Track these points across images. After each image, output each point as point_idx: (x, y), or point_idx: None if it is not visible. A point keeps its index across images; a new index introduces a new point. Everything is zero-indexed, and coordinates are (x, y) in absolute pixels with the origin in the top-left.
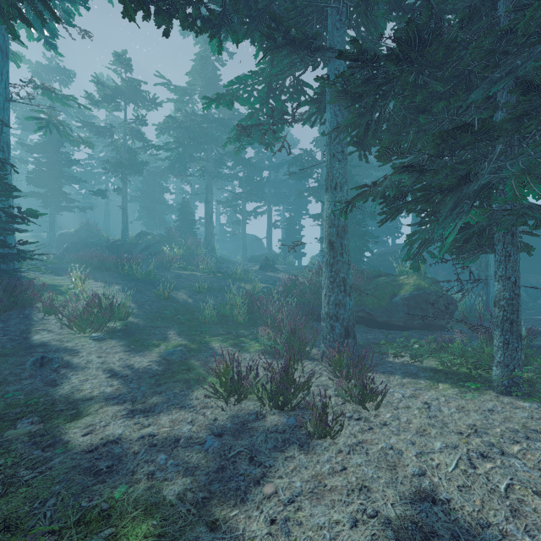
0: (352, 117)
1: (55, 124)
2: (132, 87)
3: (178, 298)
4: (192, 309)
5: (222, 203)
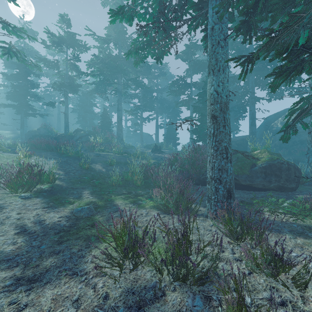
0: None
1: (14, 51)
2: (70, 36)
3: (95, 168)
4: (104, 176)
5: (128, 111)
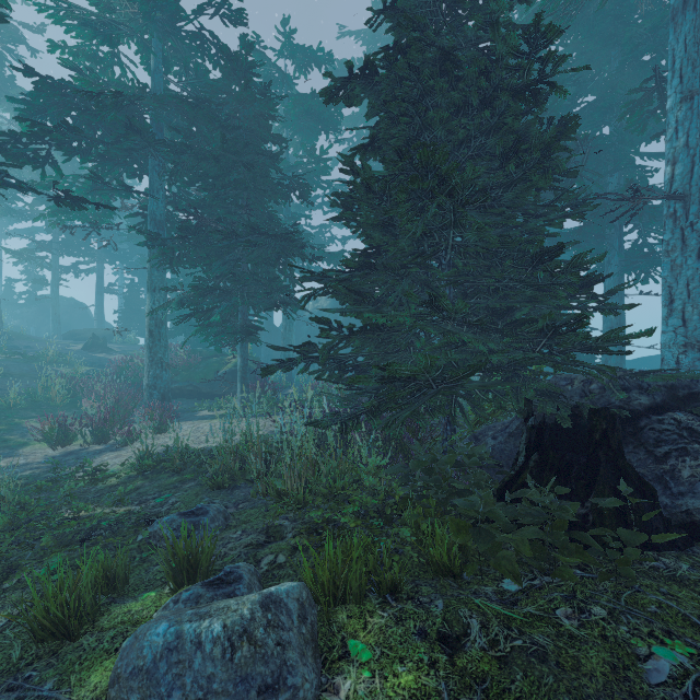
0: (157, 254)
1: None
2: None
3: None
4: None
5: (15, 252)
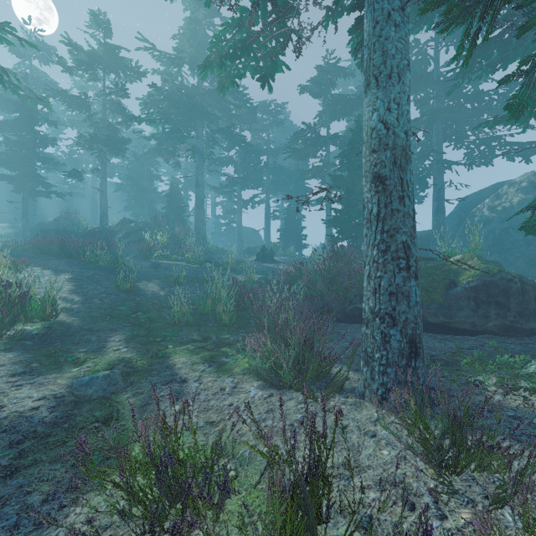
0: None
1: None
2: (110, 51)
3: (146, 291)
4: (161, 305)
5: (215, 188)
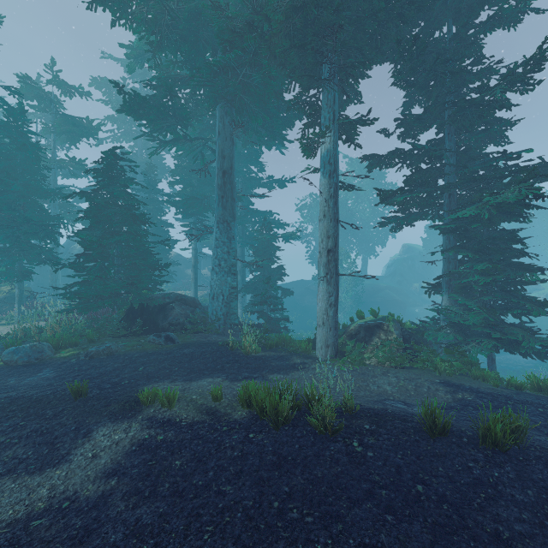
0: None
1: None
2: None
3: None
4: None
5: None
